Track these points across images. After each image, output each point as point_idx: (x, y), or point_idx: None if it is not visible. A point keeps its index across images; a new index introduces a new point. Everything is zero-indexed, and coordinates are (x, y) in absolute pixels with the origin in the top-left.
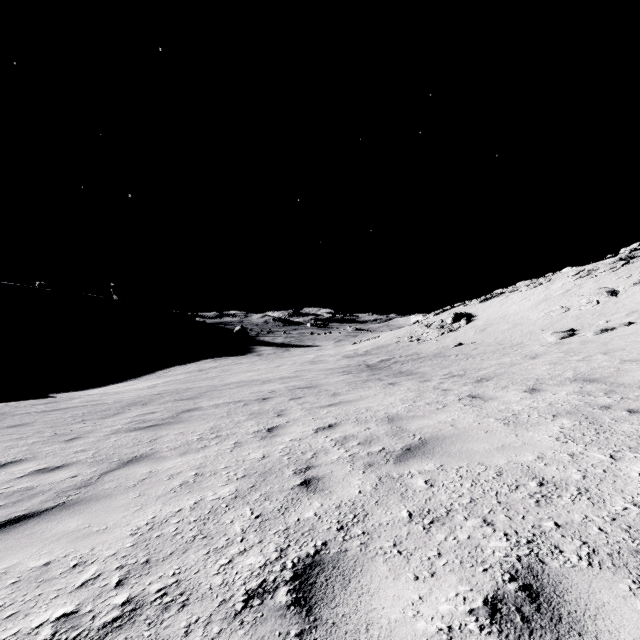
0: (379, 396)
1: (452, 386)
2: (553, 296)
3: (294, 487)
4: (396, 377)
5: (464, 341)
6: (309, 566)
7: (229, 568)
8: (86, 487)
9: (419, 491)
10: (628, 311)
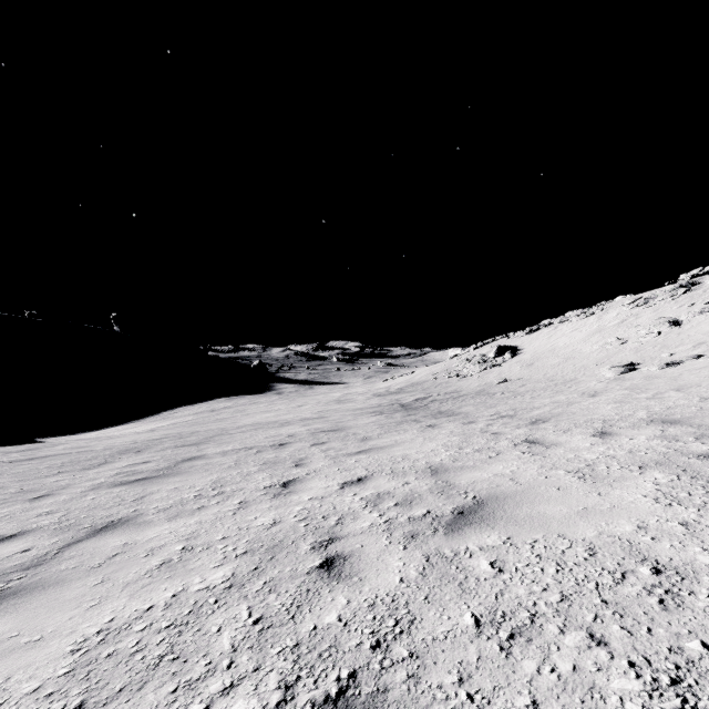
0: (417, 441)
1: (503, 429)
2: (607, 327)
3: (311, 571)
4: (435, 418)
5: (509, 377)
6: None
7: None
8: (36, 567)
9: (484, 580)
10: (694, 343)
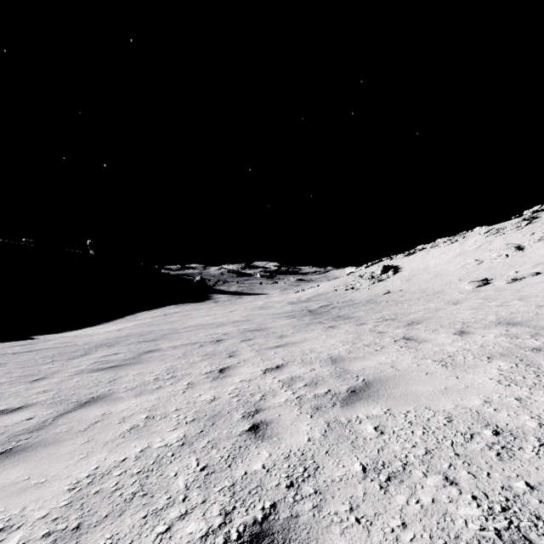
0: (321, 338)
1: (386, 329)
2: (467, 251)
3: (242, 433)
4: (335, 321)
5: (392, 289)
6: (256, 537)
7: (166, 538)
8: (38, 431)
9: (370, 439)
10: (534, 263)
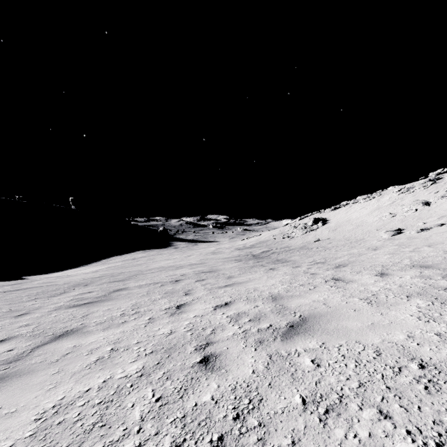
0: (263, 279)
1: (318, 271)
2: (383, 206)
3: (194, 365)
4: (274, 264)
5: (321, 238)
6: None
7: None
8: (16, 361)
9: (308, 372)
10: (439, 216)
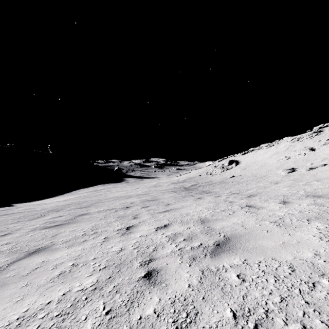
0: (193, 205)
1: (234, 199)
2: (280, 151)
3: (139, 279)
4: (201, 194)
5: (235, 175)
6: None
7: None
8: None
9: (235, 286)
10: (322, 158)
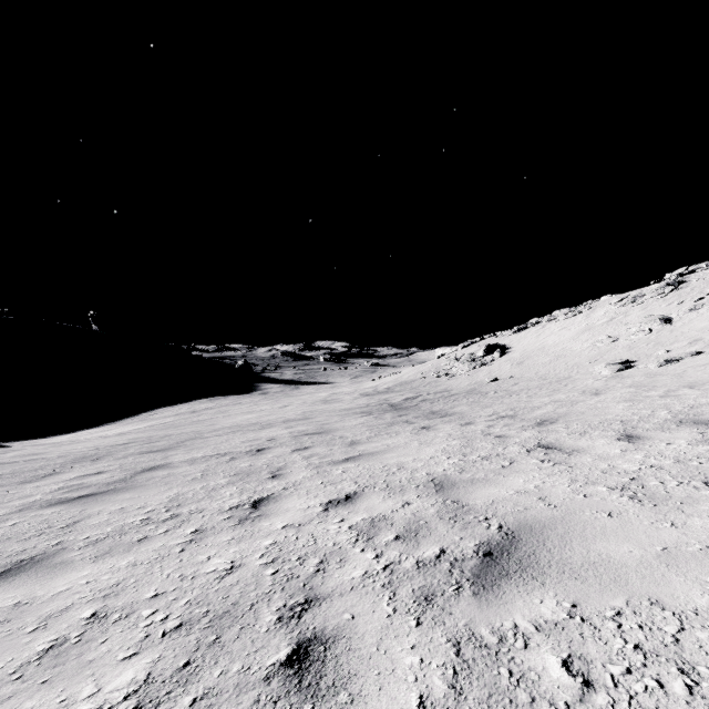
0: (412, 446)
1: (507, 431)
2: (596, 325)
3: (272, 673)
4: (428, 419)
5: (500, 376)
6: None
7: None
8: None
9: (566, 707)
10: (690, 339)
